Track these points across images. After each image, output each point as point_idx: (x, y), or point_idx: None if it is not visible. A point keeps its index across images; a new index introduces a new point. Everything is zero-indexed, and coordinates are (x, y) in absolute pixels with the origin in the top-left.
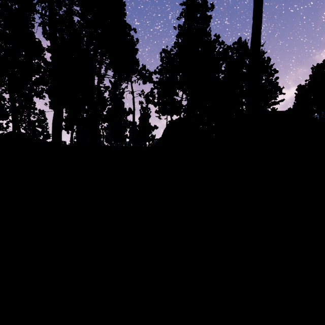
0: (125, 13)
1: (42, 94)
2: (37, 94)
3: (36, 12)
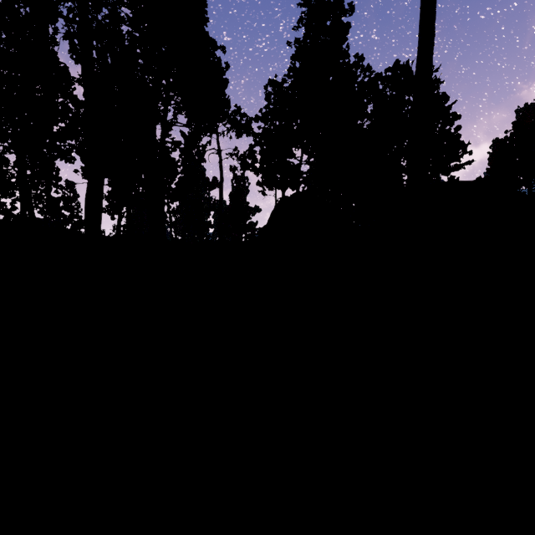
0: (206, 18)
1: (70, 154)
2: (63, 155)
3: (57, 16)
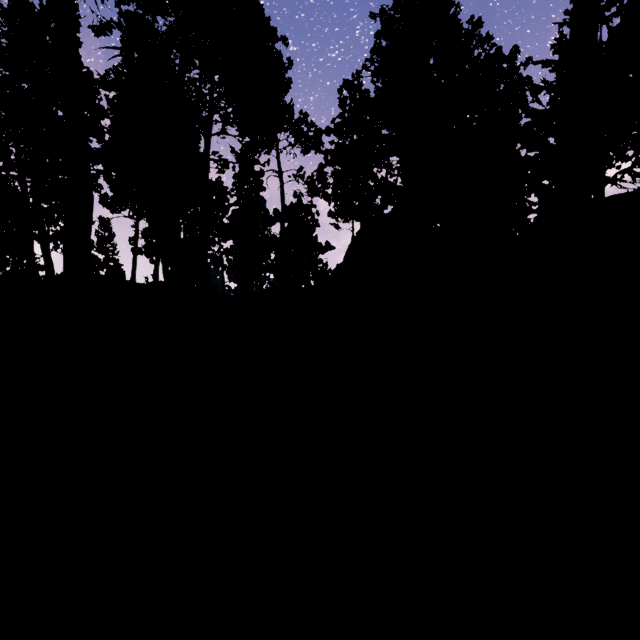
0: None
1: (96, 181)
2: None
3: None
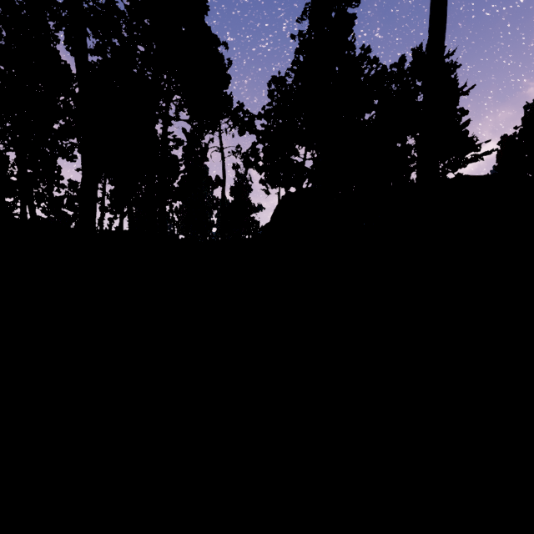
0: (206, 6)
1: (72, 152)
2: (64, 154)
3: None
